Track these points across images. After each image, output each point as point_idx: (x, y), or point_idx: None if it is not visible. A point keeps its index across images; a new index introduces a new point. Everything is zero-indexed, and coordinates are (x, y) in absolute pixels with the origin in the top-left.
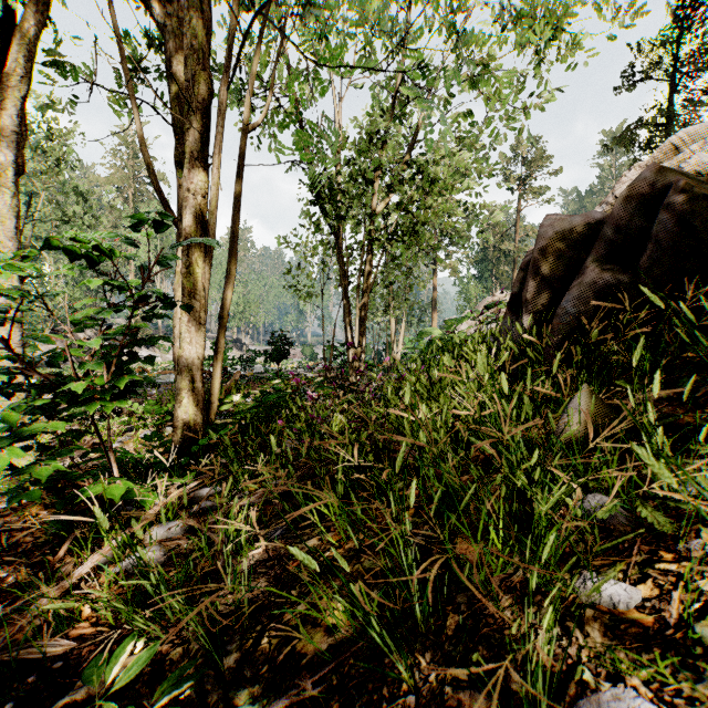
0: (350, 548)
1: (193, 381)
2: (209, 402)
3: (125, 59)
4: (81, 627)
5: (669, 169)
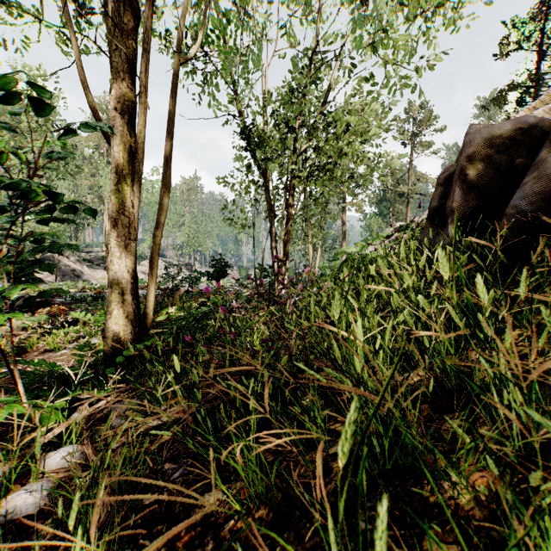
0: (261, 517)
1: (122, 293)
2: (144, 313)
3: None
4: None
5: None
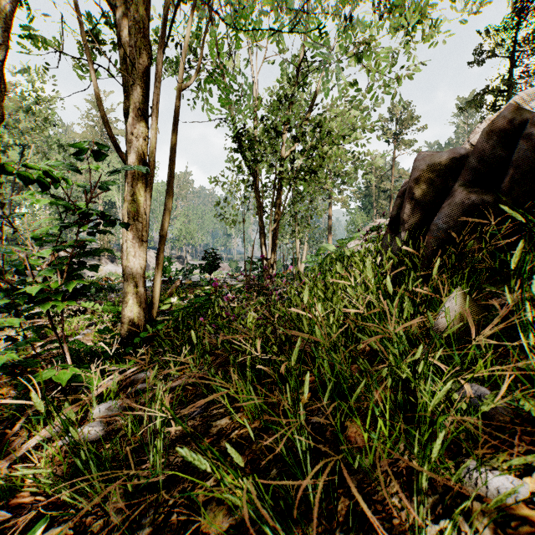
0: (255, 427)
1: (136, 286)
2: (151, 303)
3: (84, 31)
4: (22, 496)
5: (524, 109)
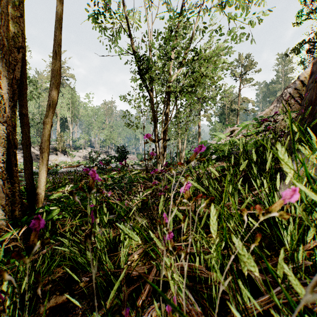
0: None
1: None
2: (36, 193)
3: None
4: None
5: None
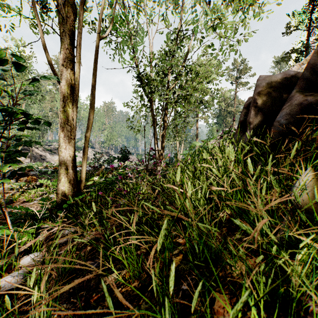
0: (135, 286)
1: (67, 169)
2: (80, 180)
3: None
4: None
5: None
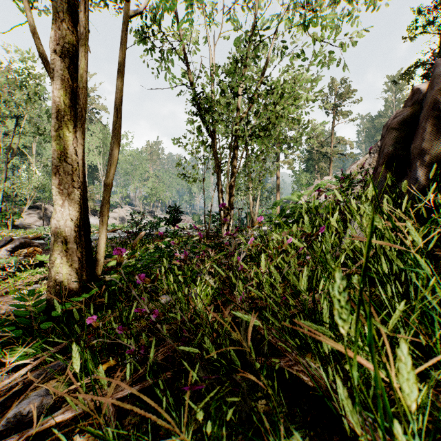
0: None
1: (65, 242)
2: (95, 259)
3: None
4: None
5: None
